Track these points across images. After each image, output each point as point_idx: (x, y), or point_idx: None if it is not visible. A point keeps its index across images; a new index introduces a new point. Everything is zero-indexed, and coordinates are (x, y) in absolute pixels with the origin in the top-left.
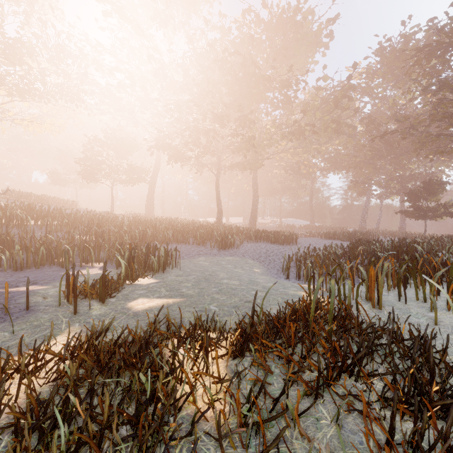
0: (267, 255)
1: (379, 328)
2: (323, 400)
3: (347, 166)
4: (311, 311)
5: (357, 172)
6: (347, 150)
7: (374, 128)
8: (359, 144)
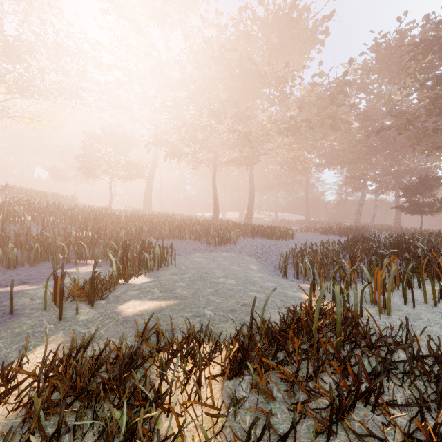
0: (264, 251)
1: (393, 342)
2: (336, 438)
3: (342, 162)
4: (315, 322)
5: (352, 167)
6: (343, 146)
7: (369, 124)
8: (354, 140)
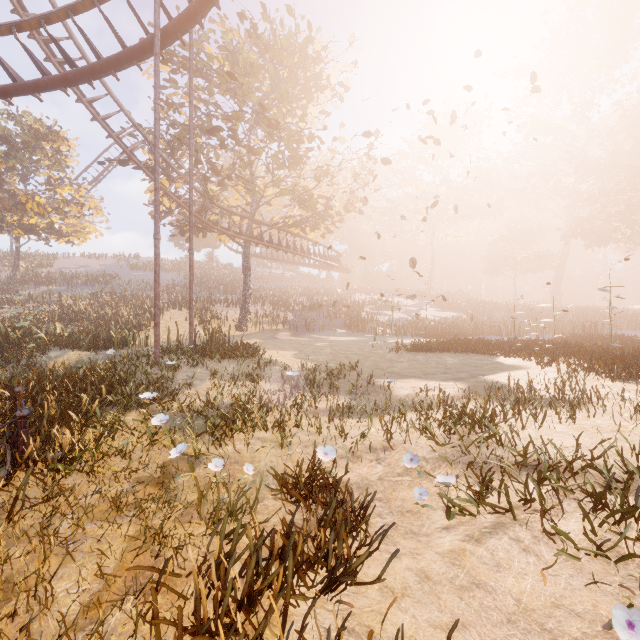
0: None
1: None
2: None
3: None
4: None
5: None
6: None
7: None
8: None
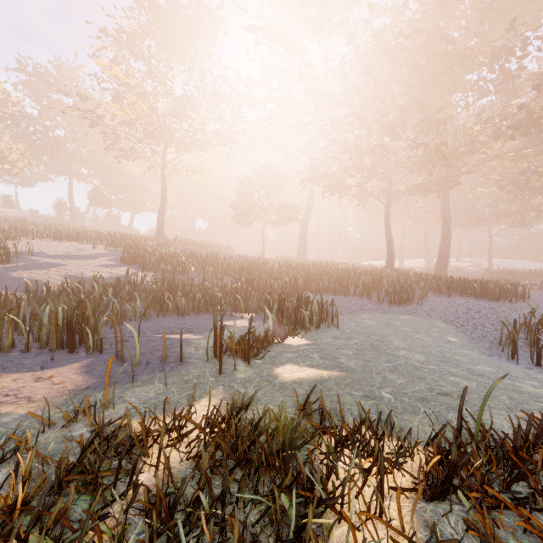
0: (470, 316)
1: None
2: None
3: None
4: None
5: None
6: None
7: None
8: None
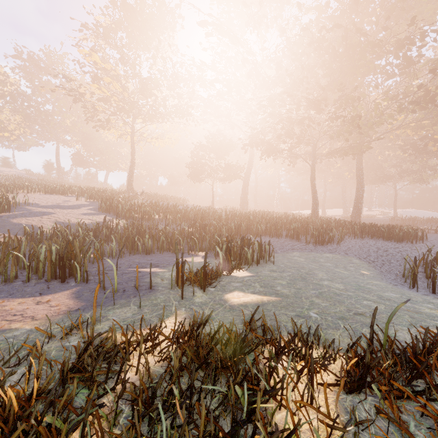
0: (379, 254)
1: None
2: None
3: None
4: None
5: None
6: None
7: None
8: None
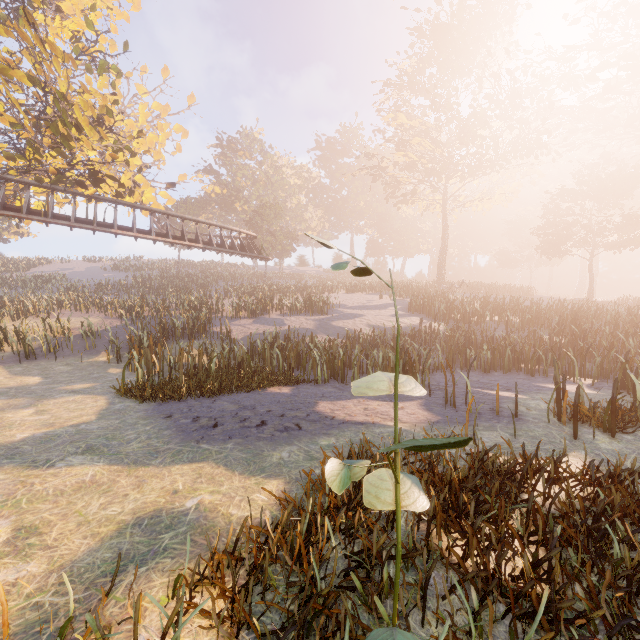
0: None
1: None
2: None
3: None
4: None
5: None
6: None
7: None
8: None
